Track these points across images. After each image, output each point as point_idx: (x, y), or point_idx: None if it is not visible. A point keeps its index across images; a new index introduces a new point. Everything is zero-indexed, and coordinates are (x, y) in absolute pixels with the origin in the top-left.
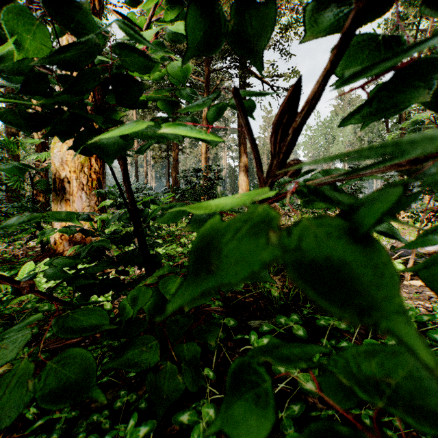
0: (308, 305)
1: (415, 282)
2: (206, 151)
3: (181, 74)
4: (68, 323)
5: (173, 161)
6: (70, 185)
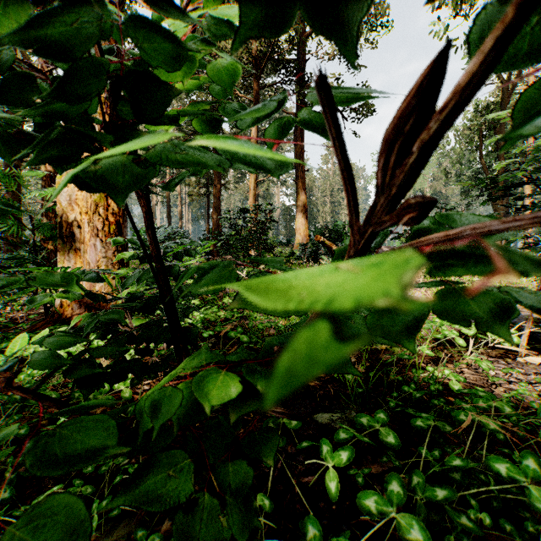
0: (396, 394)
1: (532, 358)
2: (255, 187)
3: (224, 76)
4: (49, 452)
5: (214, 199)
6: (80, 231)
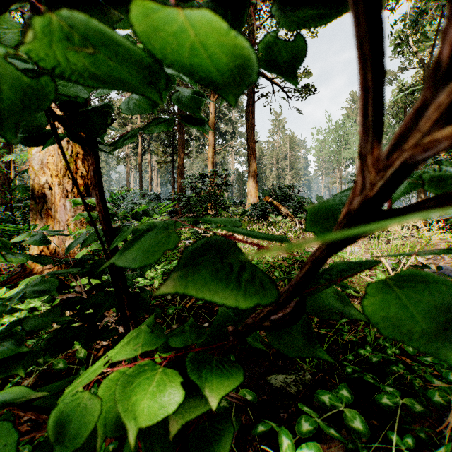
0: (351, 357)
1: None
2: (213, 155)
3: None
4: None
5: (178, 166)
6: (51, 192)
